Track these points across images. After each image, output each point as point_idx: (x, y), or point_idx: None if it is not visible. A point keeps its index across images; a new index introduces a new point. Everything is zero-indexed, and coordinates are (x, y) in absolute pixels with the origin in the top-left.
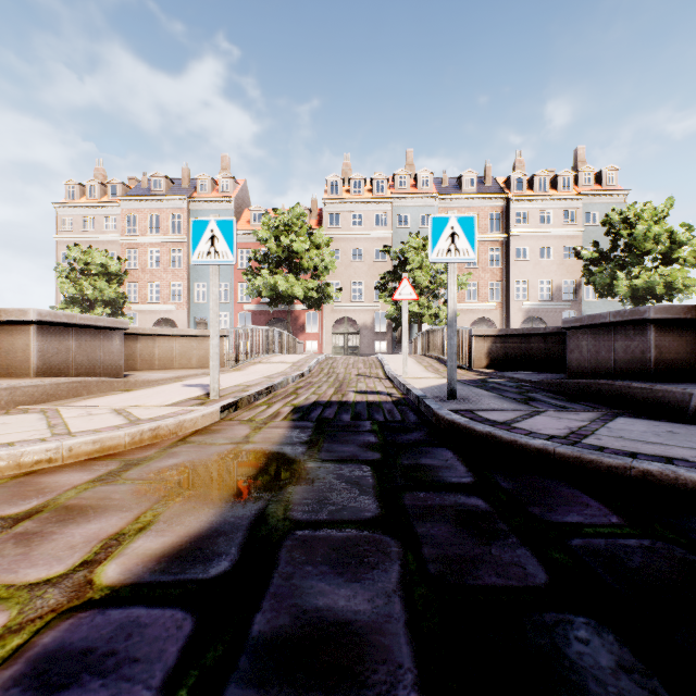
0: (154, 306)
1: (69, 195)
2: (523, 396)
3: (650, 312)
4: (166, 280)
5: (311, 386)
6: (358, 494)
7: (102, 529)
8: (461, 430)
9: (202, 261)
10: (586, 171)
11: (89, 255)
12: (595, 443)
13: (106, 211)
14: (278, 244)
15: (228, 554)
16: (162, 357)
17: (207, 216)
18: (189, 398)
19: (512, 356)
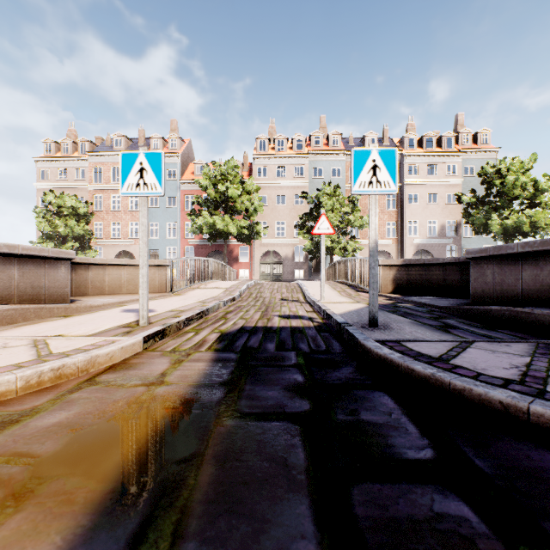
0: (116, 241)
1: (46, 151)
2: (439, 322)
3: None
4: (126, 220)
5: (240, 310)
6: (285, 488)
7: None
8: (395, 367)
9: (132, 193)
10: (465, 132)
11: (62, 199)
12: None
13: (76, 164)
14: (216, 190)
15: None
16: (112, 283)
17: None
18: (119, 325)
19: (414, 282)
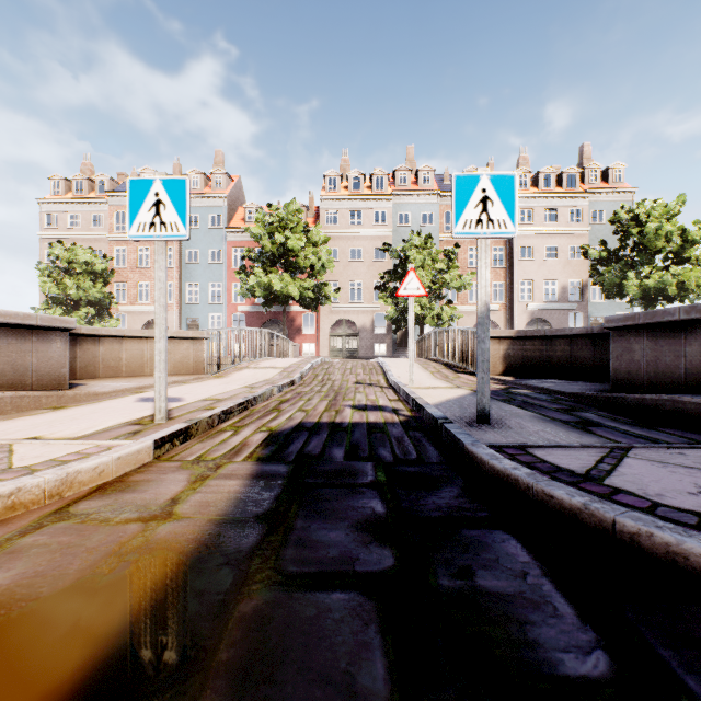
0: (144, 307)
1: (54, 190)
2: (574, 417)
3: None
4: None
5: (300, 398)
6: None
7: None
8: (523, 490)
9: (144, 235)
10: (592, 168)
11: (73, 252)
12: None
13: (93, 207)
14: (273, 241)
15: None
16: (130, 362)
17: (199, 214)
18: (126, 422)
19: (532, 361)
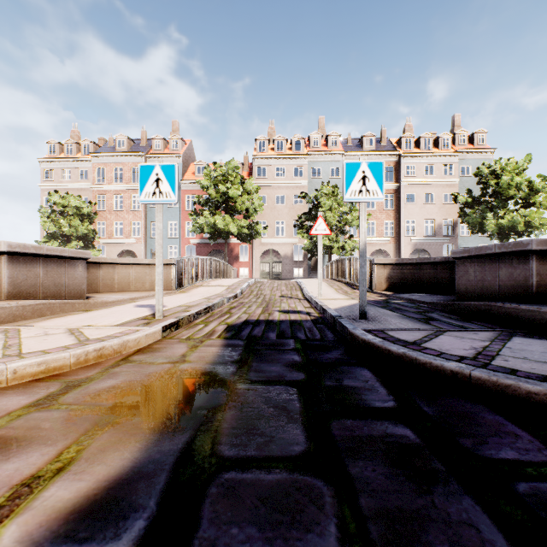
0: (119, 240)
1: (50, 152)
2: (423, 316)
3: (533, 244)
4: (128, 219)
5: (243, 306)
6: (286, 422)
7: (18, 469)
8: (376, 349)
9: (149, 200)
10: (461, 133)
11: (66, 199)
12: (504, 365)
13: (80, 165)
14: (217, 190)
15: (146, 507)
16: (121, 281)
17: None
18: (137, 318)
19: (407, 280)
